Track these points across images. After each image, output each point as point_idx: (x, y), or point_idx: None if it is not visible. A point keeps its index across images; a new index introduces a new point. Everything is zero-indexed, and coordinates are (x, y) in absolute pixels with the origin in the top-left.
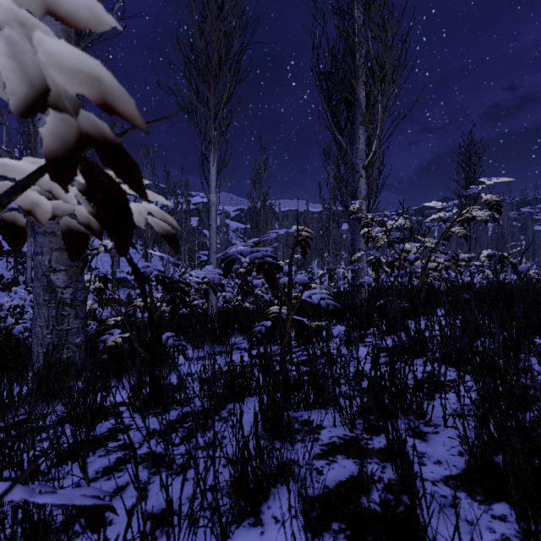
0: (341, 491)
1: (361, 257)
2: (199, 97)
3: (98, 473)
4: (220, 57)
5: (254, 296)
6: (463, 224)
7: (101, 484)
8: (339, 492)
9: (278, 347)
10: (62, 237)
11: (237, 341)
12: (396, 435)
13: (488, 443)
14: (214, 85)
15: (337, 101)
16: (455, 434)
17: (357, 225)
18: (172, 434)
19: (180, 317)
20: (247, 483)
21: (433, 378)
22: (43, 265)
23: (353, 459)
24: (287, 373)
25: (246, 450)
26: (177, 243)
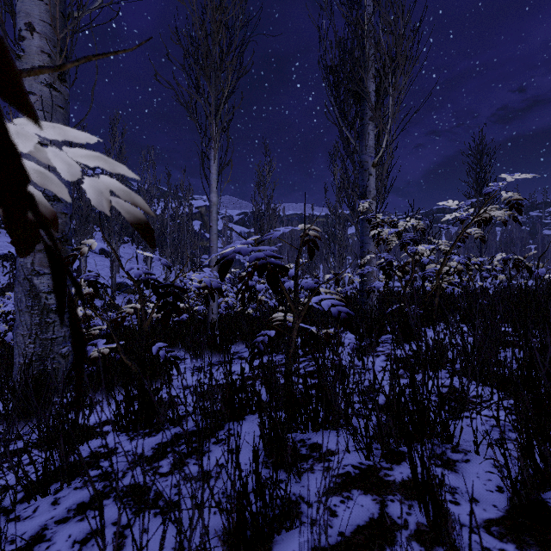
0: (359, 540)
1: (370, 260)
2: (199, 92)
3: (70, 512)
4: (221, 50)
5: (257, 301)
6: (480, 225)
7: (72, 527)
8: (357, 541)
9: (283, 356)
10: (4, 226)
11: (239, 349)
12: (428, 473)
13: (533, 477)
14: (215, 79)
15: (345, 94)
16: (489, 463)
17: (367, 226)
18: (161, 461)
19: (178, 324)
20: (244, 534)
21: (455, 393)
22: (25, 268)
23: (372, 495)
24: (293, 389)
25: (244, 491)
26: (152, 233)
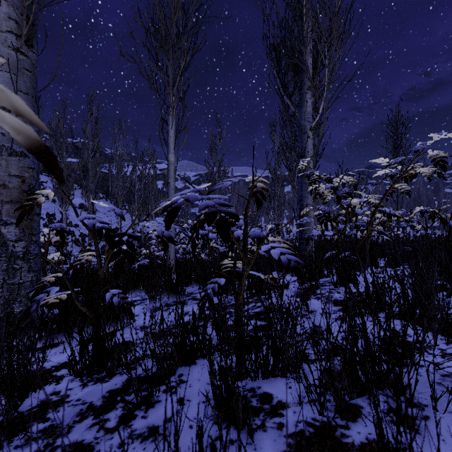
0: None
1: (308, 212)
2: (158, 66)
3: None
4: (178, 30)
5: (209, 248)
6: (406, 180)
7: None
8: None
9: (232, 297)
10: None
11: (193, 290)
12: None
13: None
14: (172, 54)
15: (286, 67)
16: (451, 422)
17: (305, 182)
18: (109, 413)
19: (140, 268)
20: None
21: (398, 337)
22: None
23: None
24: (243, 337)
25: None
26: (56, 163)
